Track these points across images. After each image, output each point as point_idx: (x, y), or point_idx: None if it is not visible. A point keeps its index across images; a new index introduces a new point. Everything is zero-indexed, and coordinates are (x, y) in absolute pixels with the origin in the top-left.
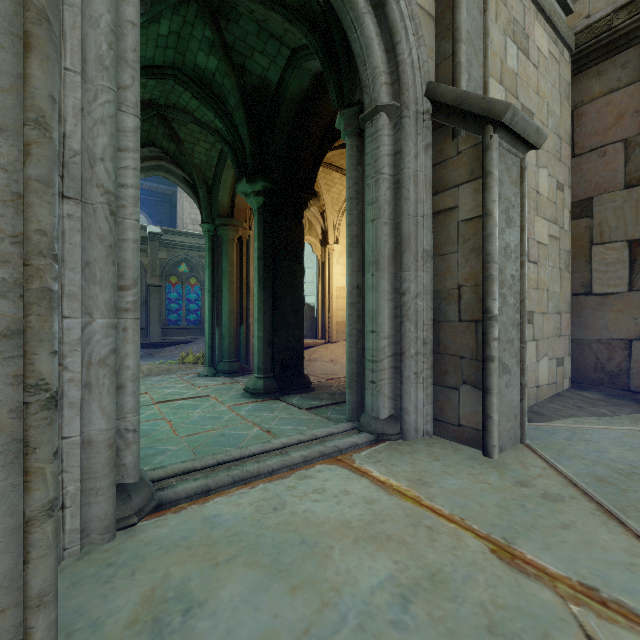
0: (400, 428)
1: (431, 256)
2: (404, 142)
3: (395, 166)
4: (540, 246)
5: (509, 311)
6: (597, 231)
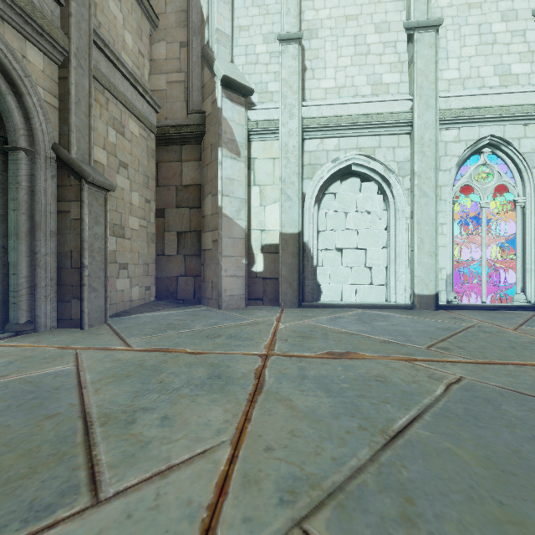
0: (34, 326)
1: (56, 234)
2: (37, 172)
3: (31, 182)
4: (133, 231)
5: (97, 263)
6: (167, 225)
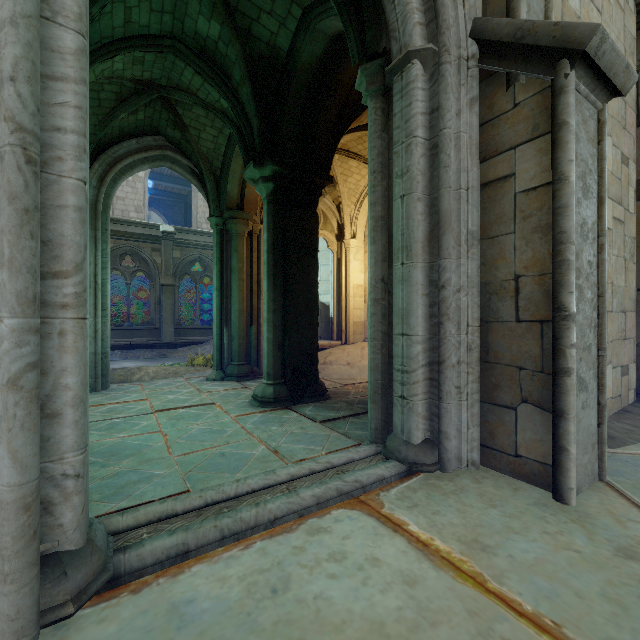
0: (438, 456)
1: (478, 239)
2: (444, 95)
3: (431, 127)
4: None
5: (586, 308)
6: None
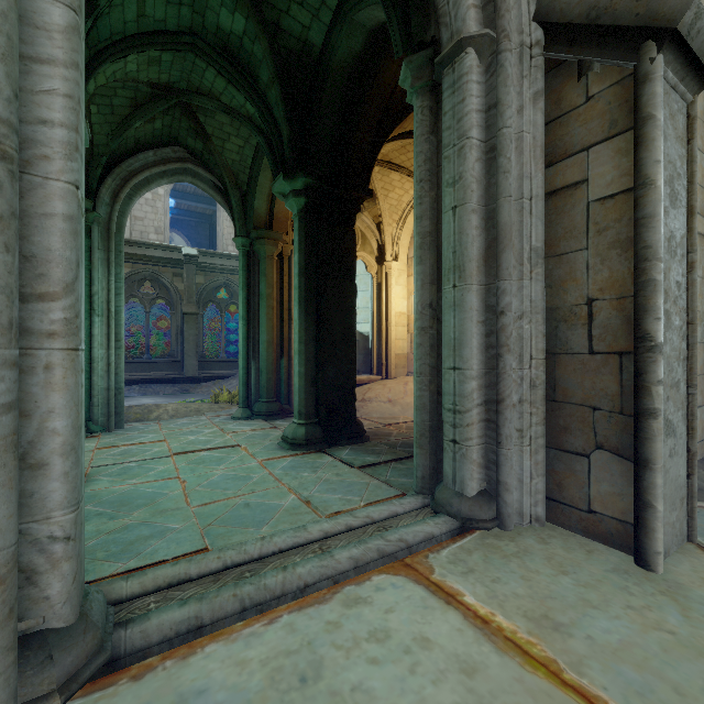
0: (496, 511)
1: (543, 257)
2: (503, 88)
3: (488, 127)
4: None
5: (674, 338)
6: None
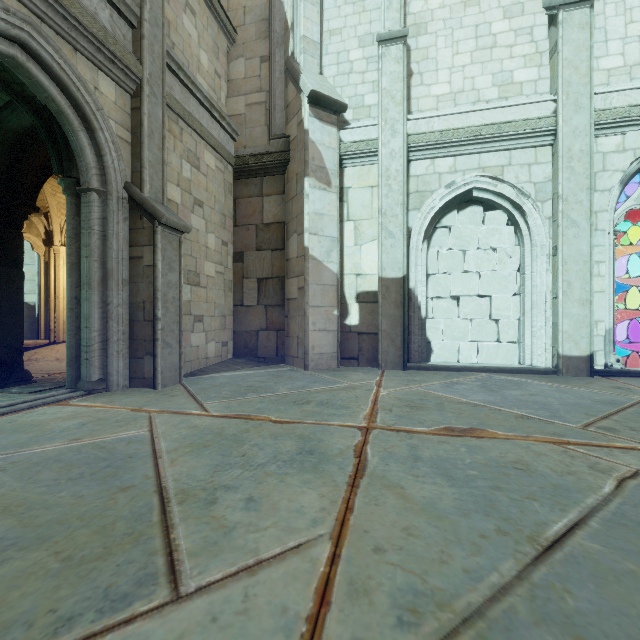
0: (106, 385)
1: (128, 283)
2: (109, 214)
3: (104, 226)
4: (209, 278)
5: (171, 315)
6: (246, 271)
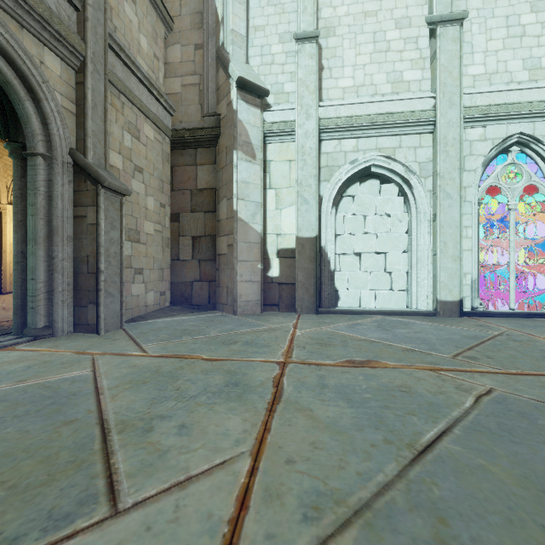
0: (52, 331)
1: (73, 239)
2: (54, 177)
3: (49, 187)
4: (148, 235)
5: (113, 268)
6: (182, 230)
